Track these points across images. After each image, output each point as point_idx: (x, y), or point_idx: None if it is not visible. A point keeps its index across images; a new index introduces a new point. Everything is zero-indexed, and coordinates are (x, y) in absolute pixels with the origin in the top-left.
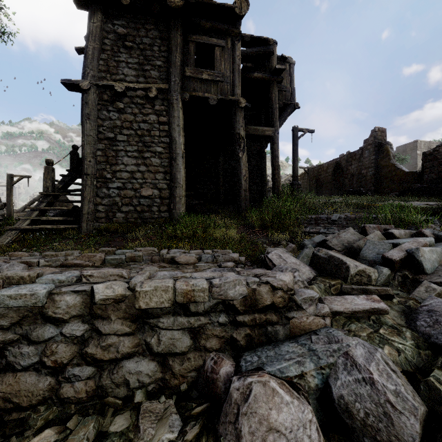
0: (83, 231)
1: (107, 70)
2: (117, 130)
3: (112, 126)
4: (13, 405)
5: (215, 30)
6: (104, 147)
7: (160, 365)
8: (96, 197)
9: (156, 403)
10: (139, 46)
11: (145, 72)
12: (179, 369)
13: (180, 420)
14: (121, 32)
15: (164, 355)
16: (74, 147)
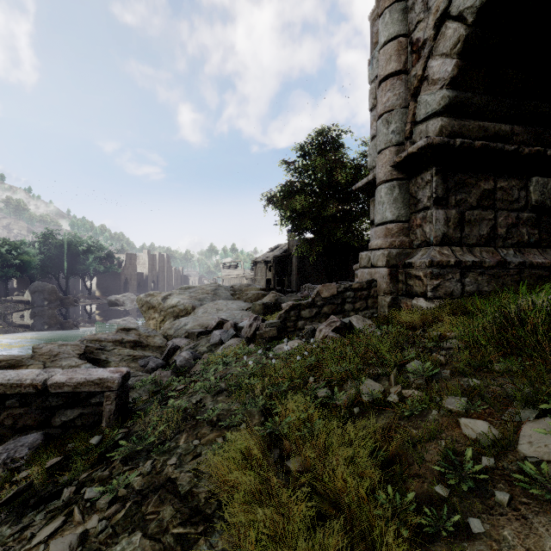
0: None
1: None
2: None
3: None
4: None
5: None
6: None
7: None
8: None
9: None
10: None
11: None
12: None
13: None
14: None
15: None
16: None
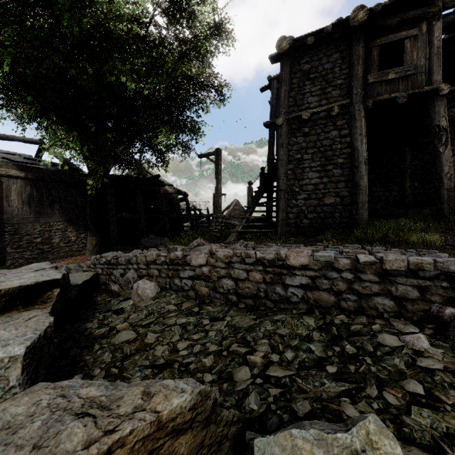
0: (279, 233)
1: (295, 104)
2: (303, 151)
3: (299, 148)
4: (319, 305)
5: (403, 22)
6: (293, 167)
7: (397, 303)
8: (287, 207)
9: (398, 320)
10: (321, 74)
11: (326, 94)
12: (411, 309)
13: (417, 328)
14: (306, 69)
15: (400, 298)
16: (262, 168)
